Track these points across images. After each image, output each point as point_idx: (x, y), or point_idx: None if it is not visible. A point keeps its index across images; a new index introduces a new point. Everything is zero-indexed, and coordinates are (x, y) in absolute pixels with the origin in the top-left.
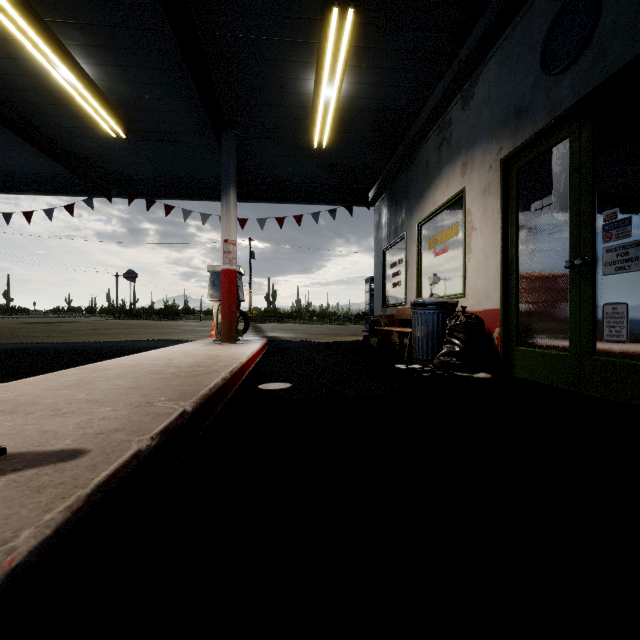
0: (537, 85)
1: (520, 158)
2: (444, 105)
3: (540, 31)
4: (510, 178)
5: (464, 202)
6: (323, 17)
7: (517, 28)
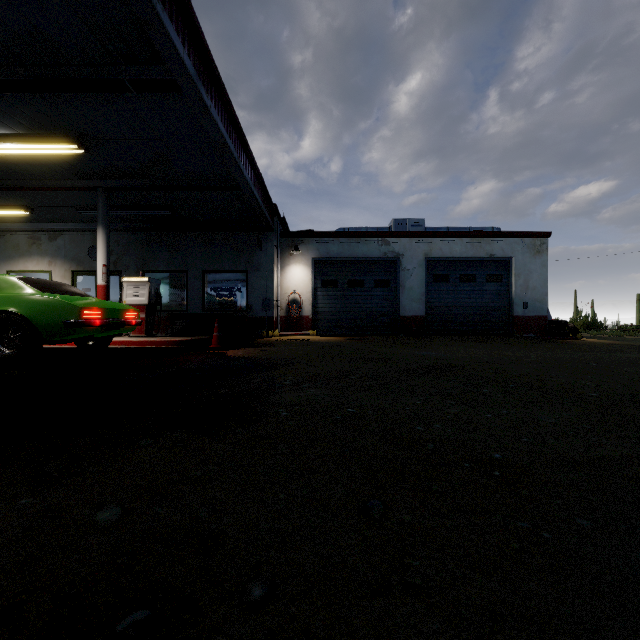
0: (86, 258)
1: (79, 273)
2: (38, 231)
3: (87, 244)
4: (75, 277)
5: (51, 276)
6: (11, 204)
7: (79, 236)
